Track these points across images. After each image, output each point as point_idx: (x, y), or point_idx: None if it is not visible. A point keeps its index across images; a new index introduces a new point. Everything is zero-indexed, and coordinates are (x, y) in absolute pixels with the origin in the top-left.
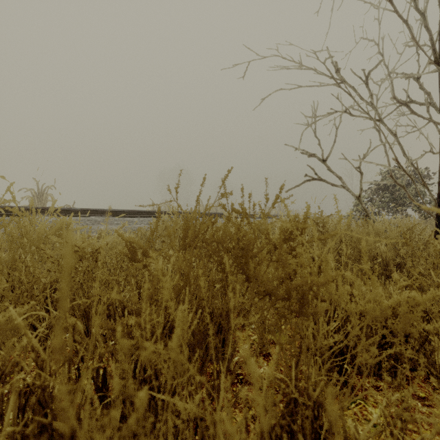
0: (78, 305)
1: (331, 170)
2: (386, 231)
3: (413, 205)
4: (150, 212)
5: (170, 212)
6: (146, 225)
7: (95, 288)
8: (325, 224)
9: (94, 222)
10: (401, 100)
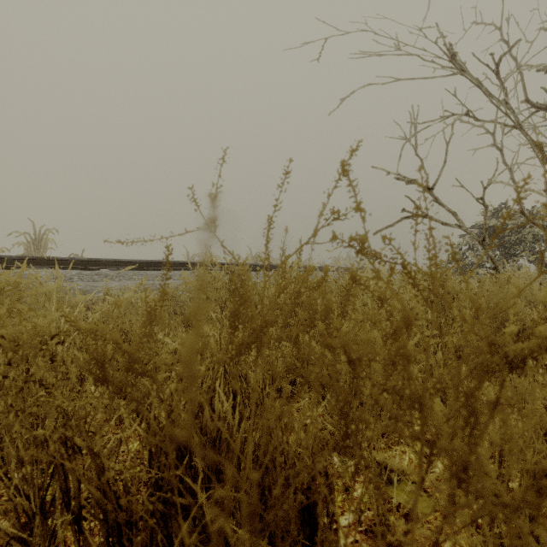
0: (10, 455)
1: (441, 202)
2: (525, 290)
3: (529, 255)
4: (182, 263)
5: (208, 262)
6: (176, 280)
7: (51, 415)
8: (448, 281)
9: (104, 277)
10: (537, 104)
